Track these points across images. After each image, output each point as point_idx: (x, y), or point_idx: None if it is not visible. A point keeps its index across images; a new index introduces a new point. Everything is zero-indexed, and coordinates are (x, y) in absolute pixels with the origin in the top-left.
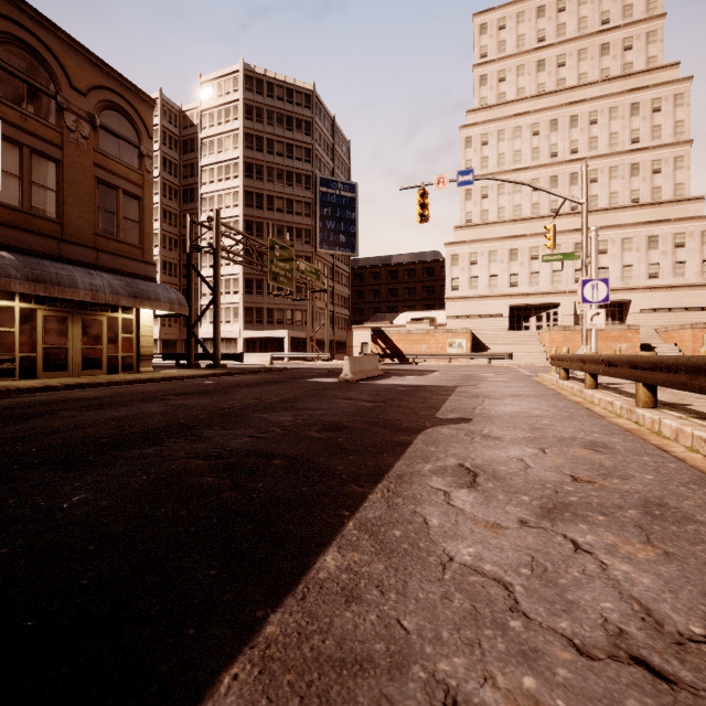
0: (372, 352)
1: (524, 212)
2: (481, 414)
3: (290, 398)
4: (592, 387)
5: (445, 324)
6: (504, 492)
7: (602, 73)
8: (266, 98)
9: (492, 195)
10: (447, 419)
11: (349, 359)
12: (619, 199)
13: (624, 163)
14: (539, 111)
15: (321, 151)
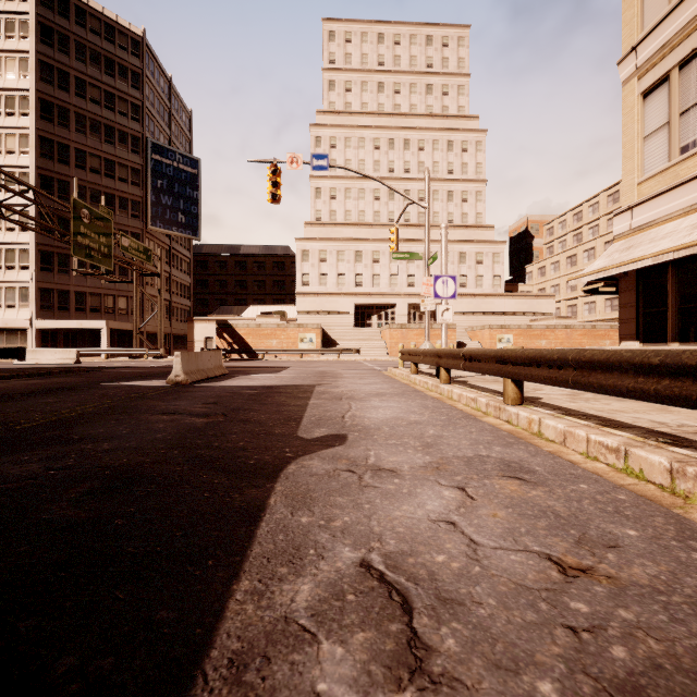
0: (217, 347)
1: (367, 218)
2: (354, 425)
3: (69, 418)
4: (447, 382)
5: (296, 319)
6: (494, 673)
7: (428, 109)
8: (74, 25)
9: (340, 198)
10: (314, 440)
11: (181, 355)
12: (440, 218)
13: (443, 189)
14: (380, 128)
15: (154, 112)
